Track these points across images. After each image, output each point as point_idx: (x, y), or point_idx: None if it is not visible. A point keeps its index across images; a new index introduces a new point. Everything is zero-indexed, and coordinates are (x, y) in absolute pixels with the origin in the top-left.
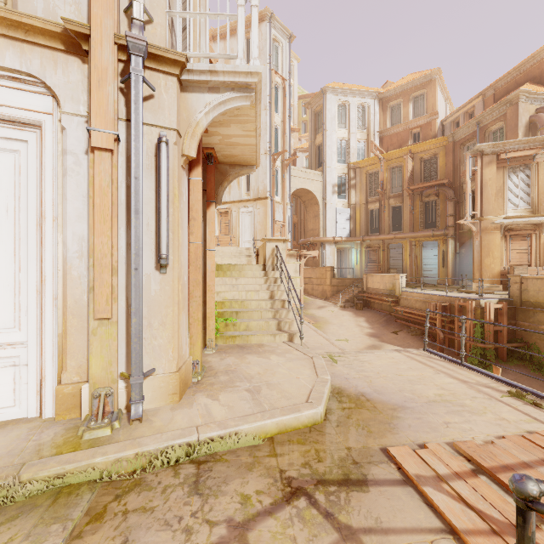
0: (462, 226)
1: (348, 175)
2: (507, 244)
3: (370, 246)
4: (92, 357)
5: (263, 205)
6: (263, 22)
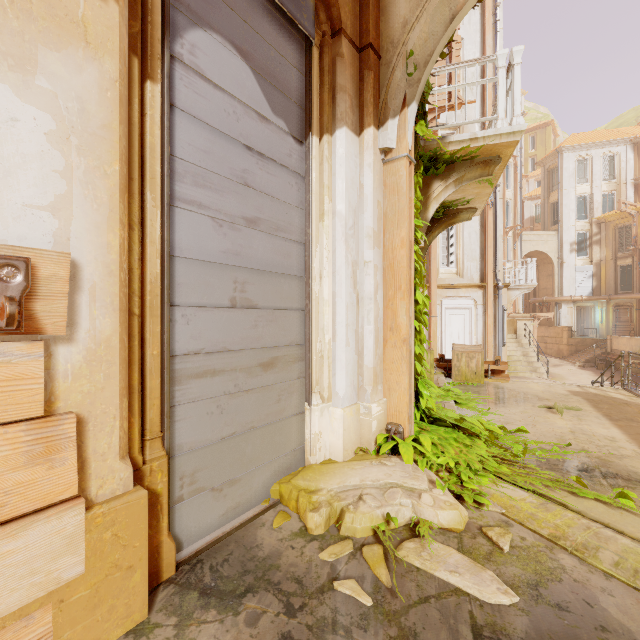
0: None
1: (590, 231)
2: None
3: (619, 304)
4: None
5: None
6: None
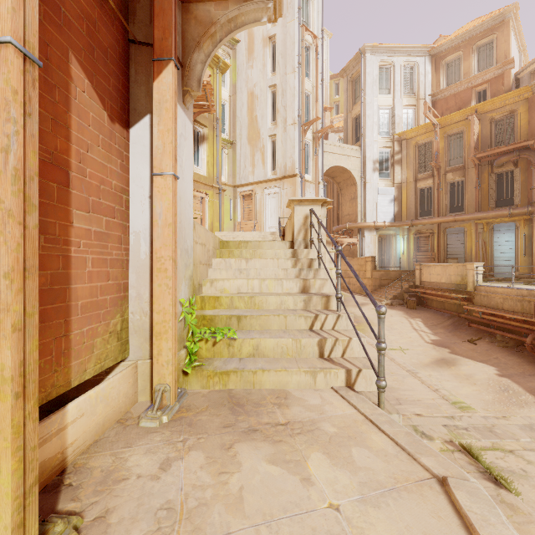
0: None
1: (391, 149)
2: None
3: (420, 231)
4: None
5: (291, 184)
6: None
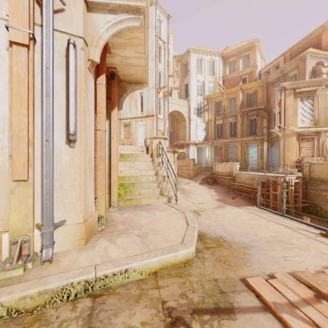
0: (272, 134)
1: (203, 103)
2: (300, 144)
3: (216, 146)
4: (10, 211)
5: (151, 120)
6: (151, 6)
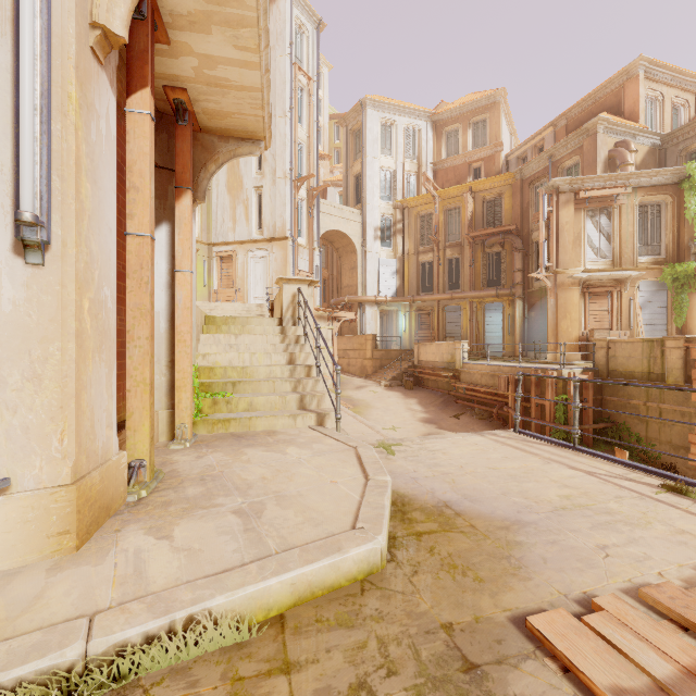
0: (532, 284)
1: (394, 216)
2: (586, 303)
3: (421, 308)
4: None
5: (281, 248)
6: None
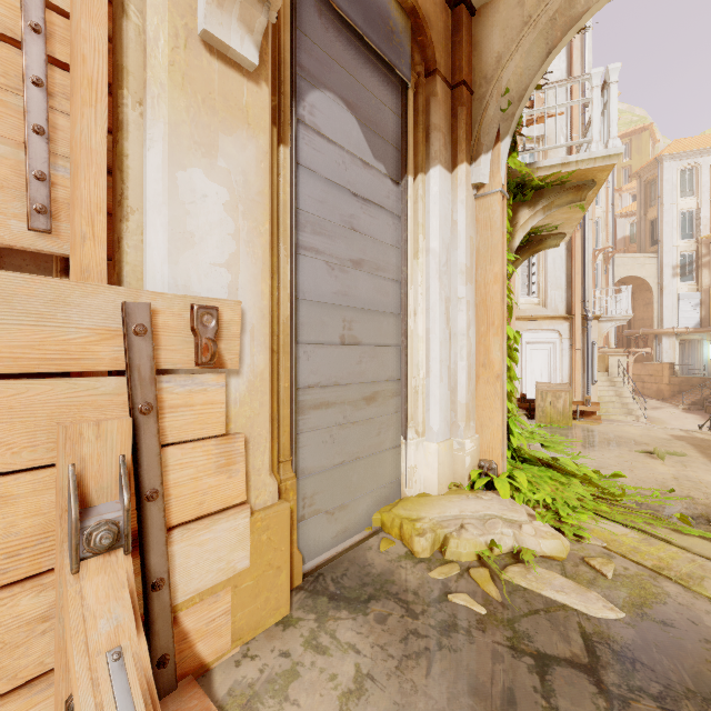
0: None
1: (696, 252)
2: None
3: None
4: None
5: None
6: None
